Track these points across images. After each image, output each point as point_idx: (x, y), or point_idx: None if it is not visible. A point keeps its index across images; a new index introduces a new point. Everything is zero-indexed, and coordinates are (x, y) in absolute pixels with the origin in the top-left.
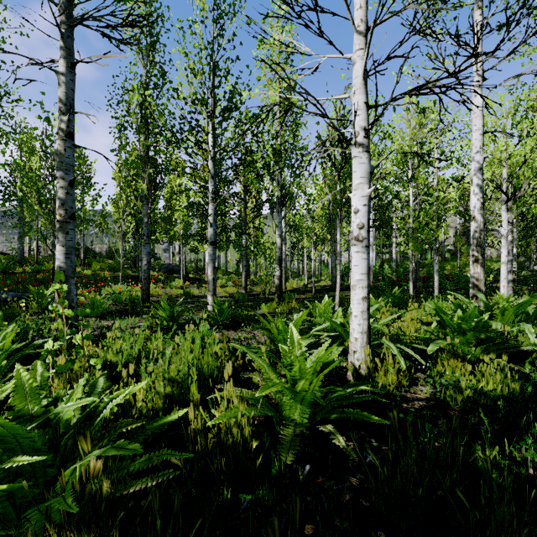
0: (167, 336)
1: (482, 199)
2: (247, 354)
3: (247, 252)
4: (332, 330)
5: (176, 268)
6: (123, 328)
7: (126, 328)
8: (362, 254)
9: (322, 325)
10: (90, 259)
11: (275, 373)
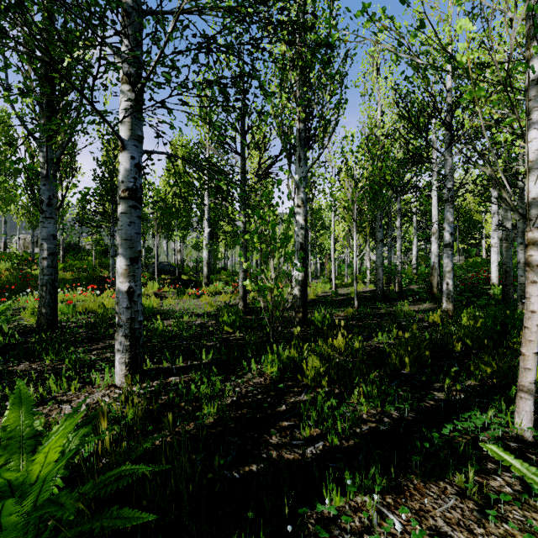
0: None
1: None
2: None
3: None
4: None
5: (168, 267)
6: None
7: None
8: None
9: None
10: (68, 257)
11: None
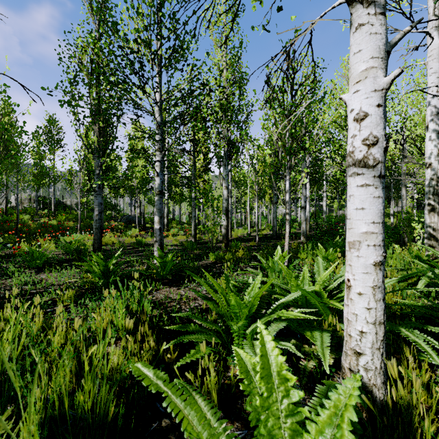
0: (94, 298)
1: (438, 145)
2: (164, 403)
3: (198, 205)
4: (303, 300)
5: (135, 218)
6: (55, 283)
7: (58, 283)
8: (373, 189)
9: (290, 295)
10: (59, 211)
11: (228, 438)
